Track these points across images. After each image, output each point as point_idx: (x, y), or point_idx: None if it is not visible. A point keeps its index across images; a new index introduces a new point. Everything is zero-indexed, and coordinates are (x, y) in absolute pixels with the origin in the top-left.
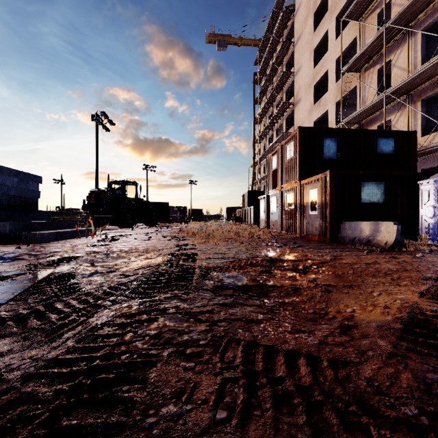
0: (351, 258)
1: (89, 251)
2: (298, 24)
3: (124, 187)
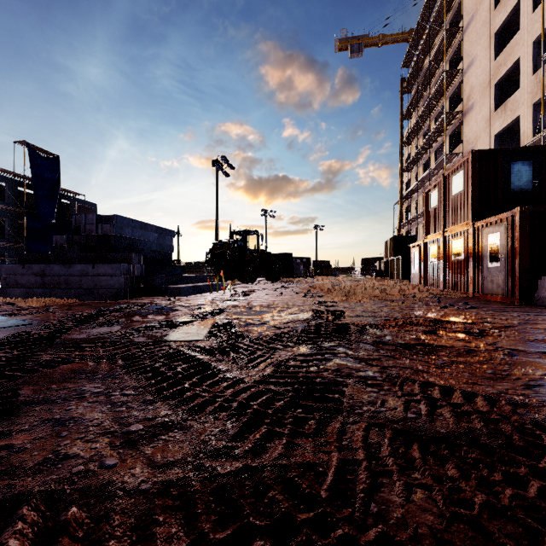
0: None
1: (232, 305)
2: (469, 1)
3: (245, 238)
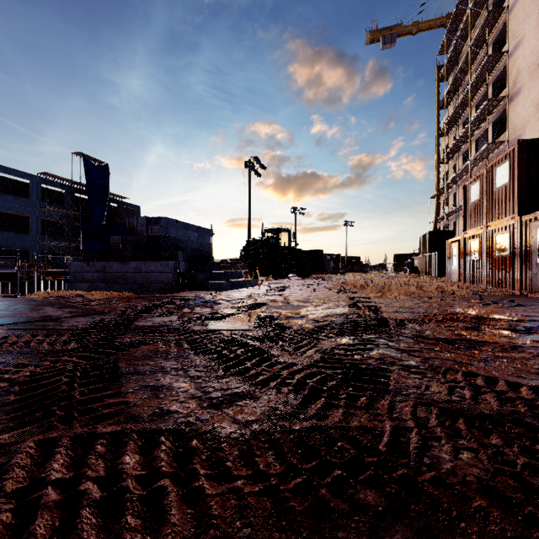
0: None
1: (269, 299)
2: None
3: (277, 236)
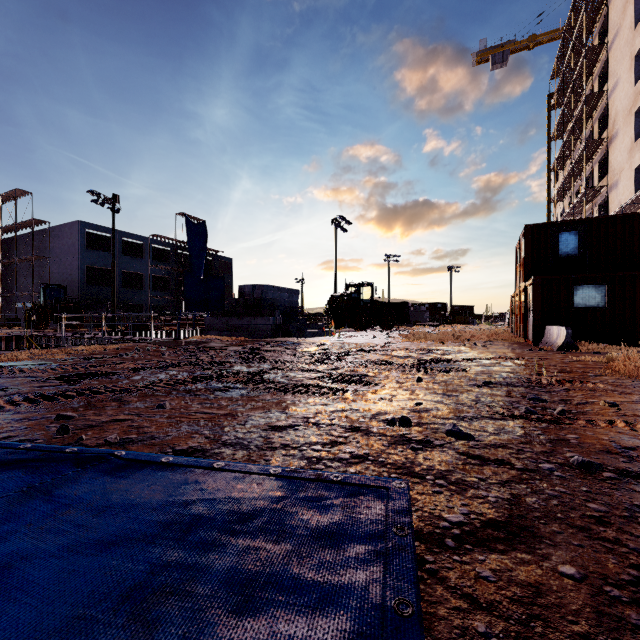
0: (493, 351)
1: (333, 342)
2: (614, 13)
3: (359, 290)
